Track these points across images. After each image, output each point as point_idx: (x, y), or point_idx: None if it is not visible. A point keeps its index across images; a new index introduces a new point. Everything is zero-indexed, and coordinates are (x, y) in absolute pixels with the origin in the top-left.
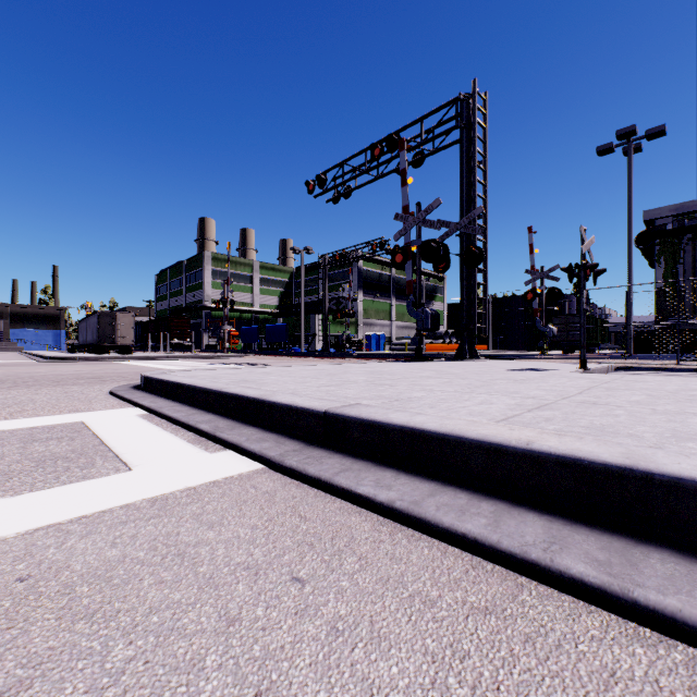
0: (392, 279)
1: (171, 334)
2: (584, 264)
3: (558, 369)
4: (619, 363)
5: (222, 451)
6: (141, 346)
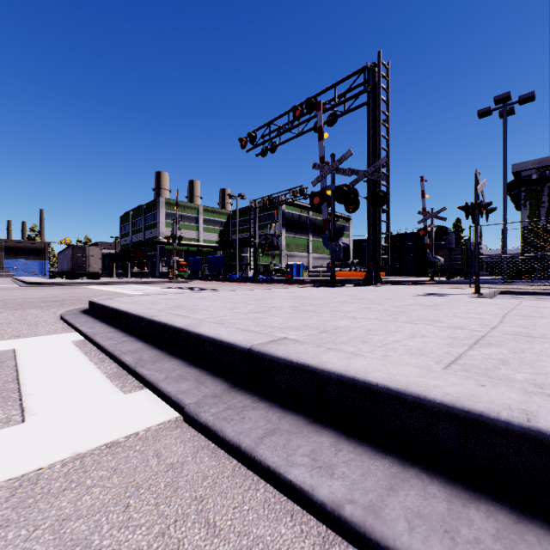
0: (309, 219)
1: (132, 264)
2: (478, 203)
3: (456, 294)
4: (502, 288)
5: (139, 390)
6: (108, 273)
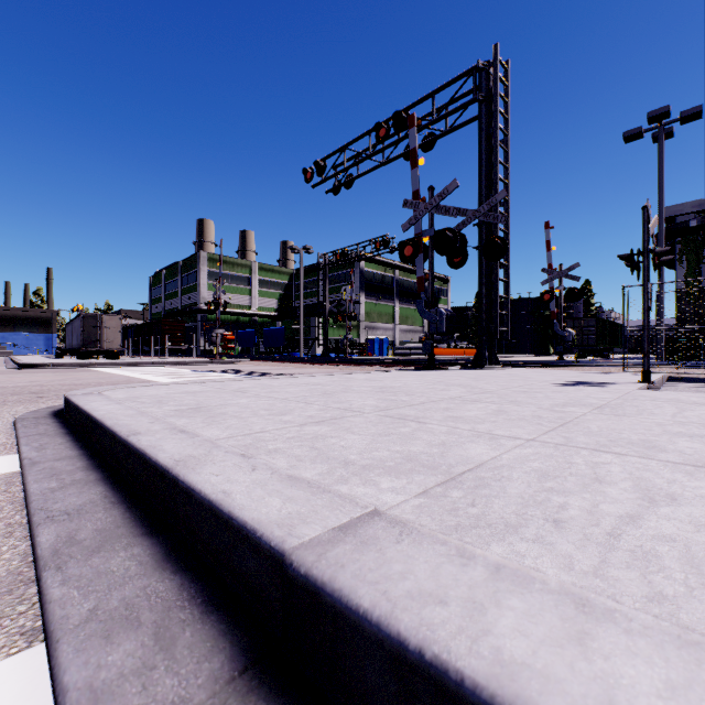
0: (395, 281)
1: (165, 338)
2: (649, 249)
3: (616, 383)
4: (671, 373)
5: (18, 651)
6: (134, 351)
